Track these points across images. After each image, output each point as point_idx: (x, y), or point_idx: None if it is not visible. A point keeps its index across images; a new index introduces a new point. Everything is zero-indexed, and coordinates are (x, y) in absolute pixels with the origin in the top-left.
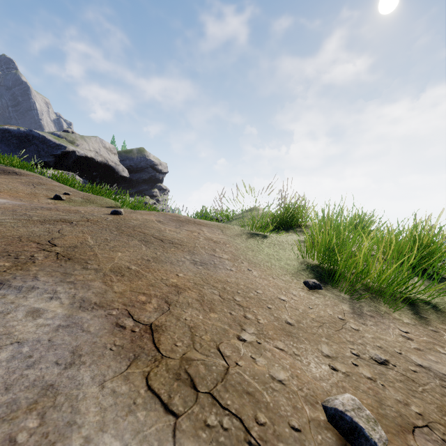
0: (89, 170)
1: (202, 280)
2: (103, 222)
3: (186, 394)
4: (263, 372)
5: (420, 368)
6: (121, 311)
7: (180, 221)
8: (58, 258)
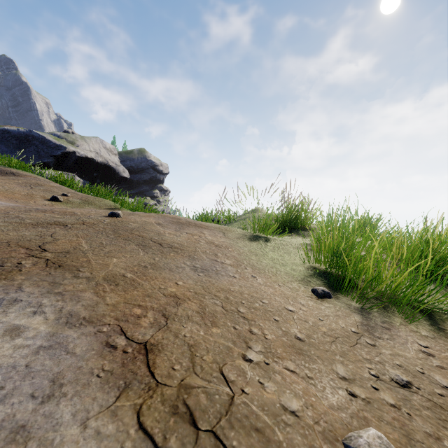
0: (89, 171)
1: (203, 289)
2: (99, 225)
3: (184, 434)
4: (273, 401)
5: (447, 390)
6: (113, 328)
7: (180, 223)
8: (47, 265)
